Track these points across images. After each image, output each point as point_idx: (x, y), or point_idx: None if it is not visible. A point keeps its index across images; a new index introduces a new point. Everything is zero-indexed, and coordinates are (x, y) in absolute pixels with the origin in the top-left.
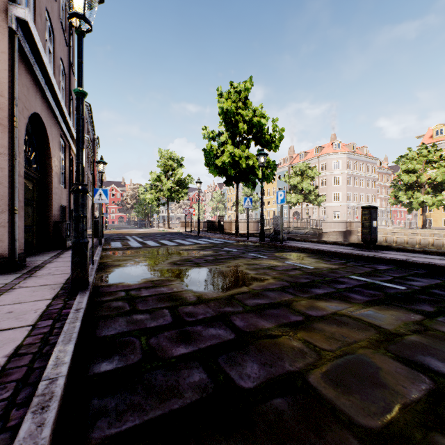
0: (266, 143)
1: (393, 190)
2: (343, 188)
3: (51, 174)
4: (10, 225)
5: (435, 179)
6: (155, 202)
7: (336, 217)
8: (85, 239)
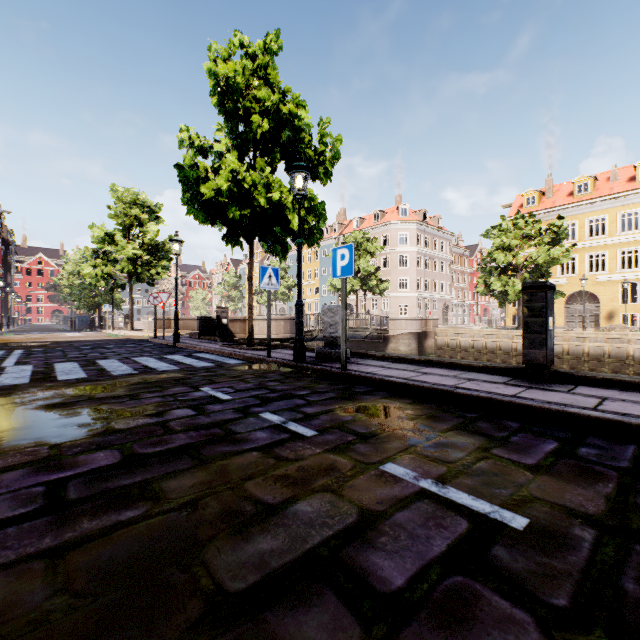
0: (308, 164)
1: (481, 275)
2: (411, 271)
3: None
4: None
5: (536, 260)
6: (102, 282)
7: (402, 313)
8: None
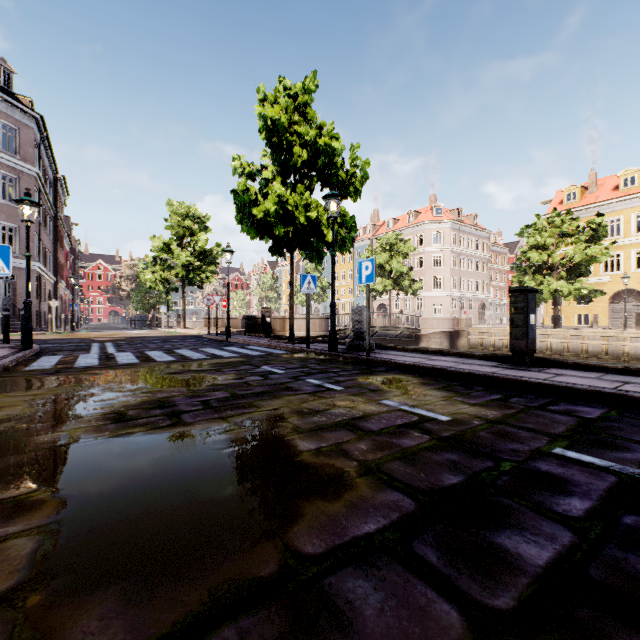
0: (340, 185)
1: (516, 274)
2: (446, 271)
3: None
4: None
5: (572, 259)
6: (161, 286)
7: (436, 313)
8: None
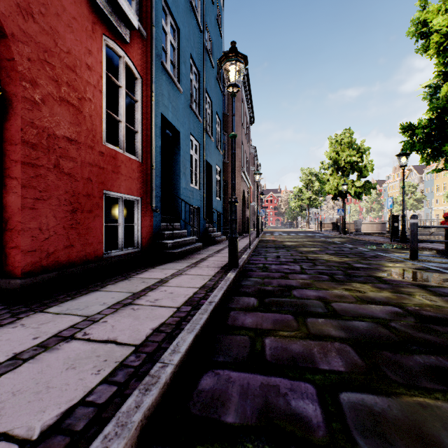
0: (359, 171)
1: None
2: None
3: (245, 206)
4: (241, 224)
5: None
6: (297, 209)
7: None
8: (258, 227)
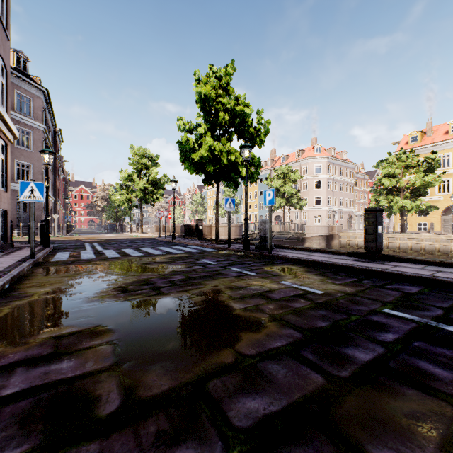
0: (250, 137)
1: (374, 195)
2: (323, 192)
3: None
4: None
5: (414, 184)
6: (126, 204)
7: (317, 222)
8: None
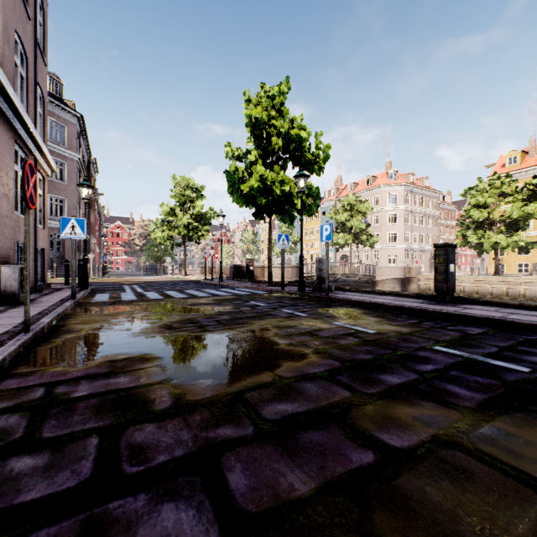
0: (307, 164)
1: (460, 229)
2: (399, 226)
3: None
4: None
5: (510, 216)
6: (168, 242)
7: (391, 262)
8: None
